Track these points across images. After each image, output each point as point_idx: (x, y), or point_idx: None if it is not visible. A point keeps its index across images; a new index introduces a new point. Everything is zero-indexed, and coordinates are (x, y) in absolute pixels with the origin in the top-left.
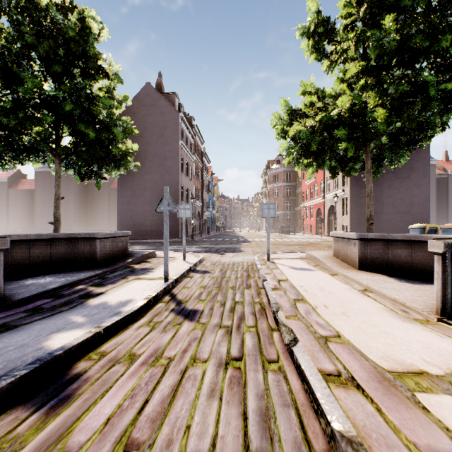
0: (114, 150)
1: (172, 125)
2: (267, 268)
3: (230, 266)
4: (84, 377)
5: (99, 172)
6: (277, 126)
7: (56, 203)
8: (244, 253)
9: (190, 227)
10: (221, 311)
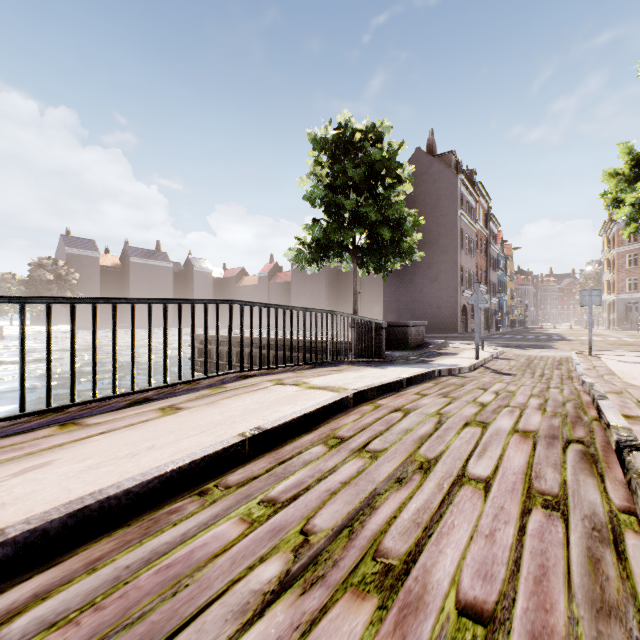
0: (403, 245)
1: (448, 192)
2: (585, 359)
3: (537, 358)
4: (466, 376)
5: (385, 266)
6: (606, 196)
7: (354, 297)
8: (556, 350)
9: (471, 320)
10: (531, 375)
